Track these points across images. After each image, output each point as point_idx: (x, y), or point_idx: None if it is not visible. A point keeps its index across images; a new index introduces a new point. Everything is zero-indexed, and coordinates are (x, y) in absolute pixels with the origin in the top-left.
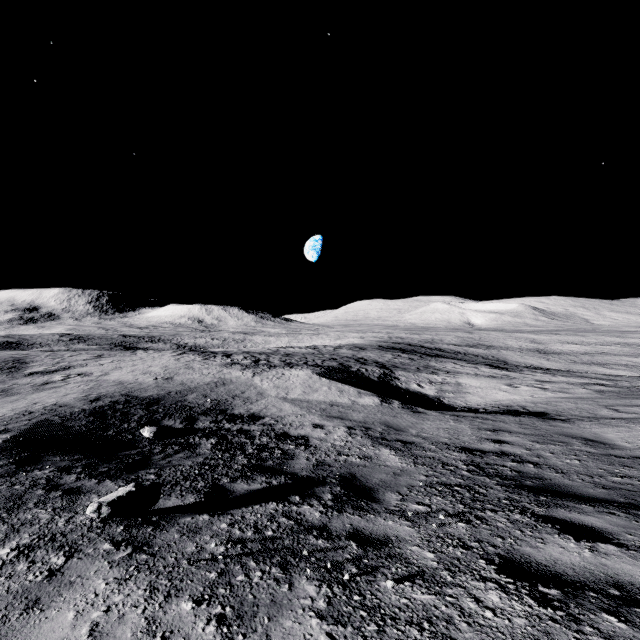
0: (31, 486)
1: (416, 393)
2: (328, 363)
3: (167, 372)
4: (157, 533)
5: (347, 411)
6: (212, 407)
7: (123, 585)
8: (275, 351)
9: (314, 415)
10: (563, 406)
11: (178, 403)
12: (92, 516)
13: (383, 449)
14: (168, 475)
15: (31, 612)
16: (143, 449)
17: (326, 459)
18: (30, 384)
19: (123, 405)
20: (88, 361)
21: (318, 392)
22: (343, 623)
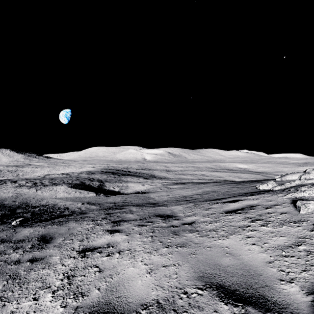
0: None
1: (112, 191)
2: (75, 182)
3: None
4: (33, 225)
5: (82, 199)
6: (21, 205)
7: (34, 228)
8: (43, 177)
9: (70, 201)
10: (151, 190)
11: (1, 205)
12: (15, 224)
13: (92, 206)
14: None
15: (17, 233)
16: None
17: (75, 210)
18: None
19: None
20: None
21: (71, 194)
22: (78, 222)
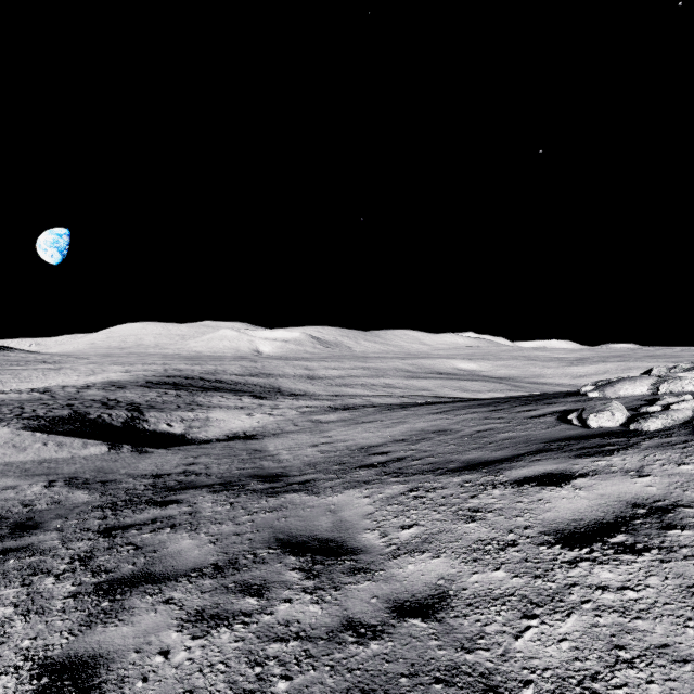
0: None
1: (163, 433)
2: (56, 412)
3: None
4: None
5: (60, 466)
6: None
7: None
8: None
9: (9, 478)
10: (271, 427)
11: None
12: None
13: (78, 492)
14: None
15: None
16: None
17: (7, 515)
18: None
19: None
20: None
21: (27, 451)
22: None
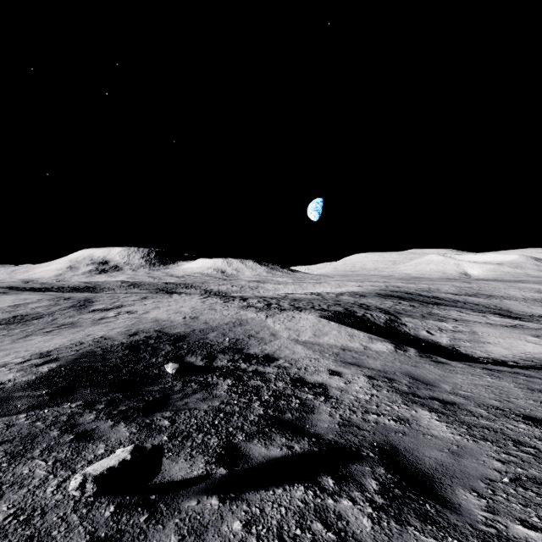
0: (51, 424)
1: (427, 340)
2: (334, 308)
3: (194, 312)
4: (150, 529)
5: (361, 357)
6: (230, 346)
7: None
8: (284, 296)
9: (328, 360)
10: None
11: (200, 340)
12: (74, 494)
13: (420, 410)
14: (182, 422)
15: None
16: (165, 385)
17: (352, 417)
18: (91, 319)
19: (154, 340)
20: (136, 301)
21: (328, 335)
22: None
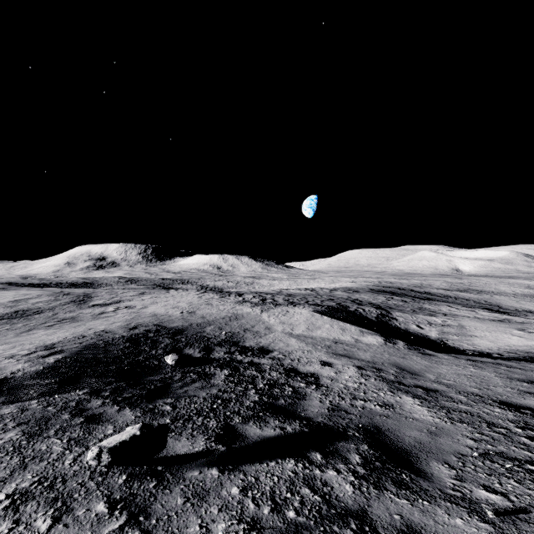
0: (61, 408)
1: (416, 334)
2: (327, 303)
3: (191, 307)
4: (159, 492)
5: (352, 349)
6: (226, 339)
7: None
8: (279, 292)
9: (320, 352)
10: None
11: (198, 334)
12: (91, 463)
13: (404, 396)
14: (182, 407)
15: None
16: (165, 375)
17: (341, 403)
18: (91, 313)
19: (154, 334)
20: (134, 297)
21: (321, 329)
22: None
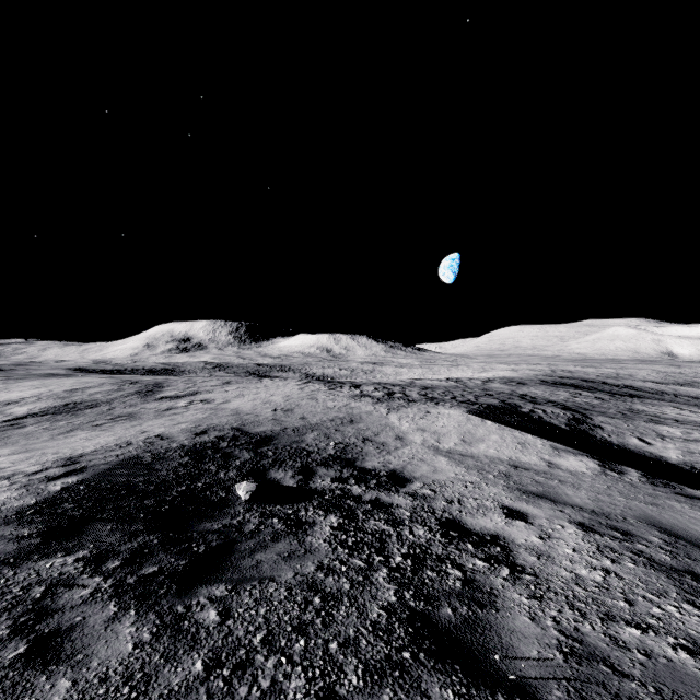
0: (7, 606)
1: (642, 453)
2: (485, 400)
3: (288, 402)
4: None
5: (550, 482)
6: (336, 454)
7: None
8: (410, 383)
9: (496, 486)
10: None
11: (293, 444)
12: None
13: None
14: (241, 616)
15: None
16: (232, 520)
17: (583, 629)
18: (155, 409)
19: (228, 443)
20: (215, 387)
21: (485, 442)
22: None
